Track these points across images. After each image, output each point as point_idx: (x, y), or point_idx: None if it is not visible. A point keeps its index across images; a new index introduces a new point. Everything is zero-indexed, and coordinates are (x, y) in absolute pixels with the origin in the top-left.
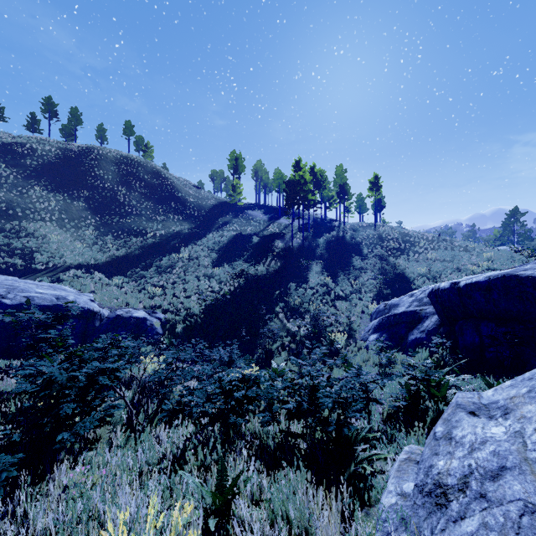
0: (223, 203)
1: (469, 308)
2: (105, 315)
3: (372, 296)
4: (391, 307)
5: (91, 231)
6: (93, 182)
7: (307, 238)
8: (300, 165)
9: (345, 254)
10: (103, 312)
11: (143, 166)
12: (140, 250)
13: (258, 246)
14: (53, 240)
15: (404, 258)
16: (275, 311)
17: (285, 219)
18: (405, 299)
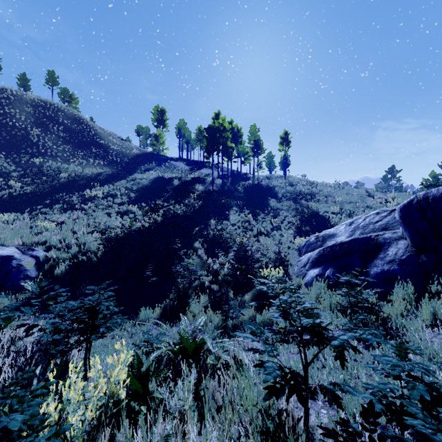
0: (147, 153)
1: None
2: None
3: (292, 232)
4: (326, 238)
5: None
6: (1, 120)
7: (226, 184)
8: (219, 118)
9: (261, 197)
10: None
11: (64, 111)
12: (49, 189)
13: (179, 189)
14: None
15: (315, 201)
16: (194, 247)
17: (205, 170)
18: (343, 228)
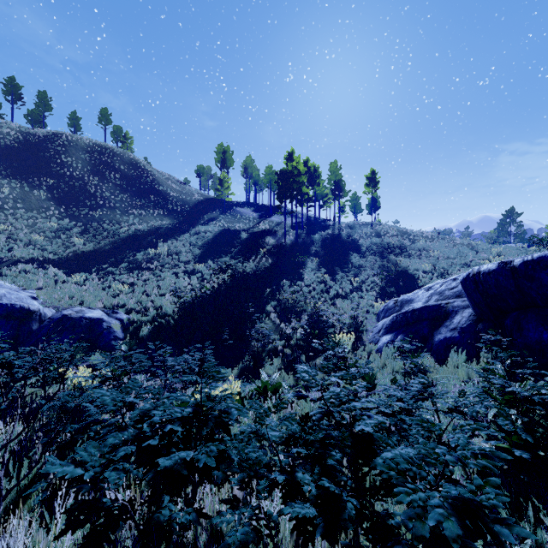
0: (209, 199)
1: (529, 294)
2: (48, 315)
3: (374, 294)
4: (403, 304)
5: (53, 223)
6: (59, 170)
7: (301, 235)
8: (293, 157)
9: (342, 251)
10: (44, 312)
11: (120, 156)
12: (111, 246)
13: (247, 243)
14: (2, 231)
15: (405, 256)
16: (266, 310)
17: (276, 217)
18: (421, 293)
